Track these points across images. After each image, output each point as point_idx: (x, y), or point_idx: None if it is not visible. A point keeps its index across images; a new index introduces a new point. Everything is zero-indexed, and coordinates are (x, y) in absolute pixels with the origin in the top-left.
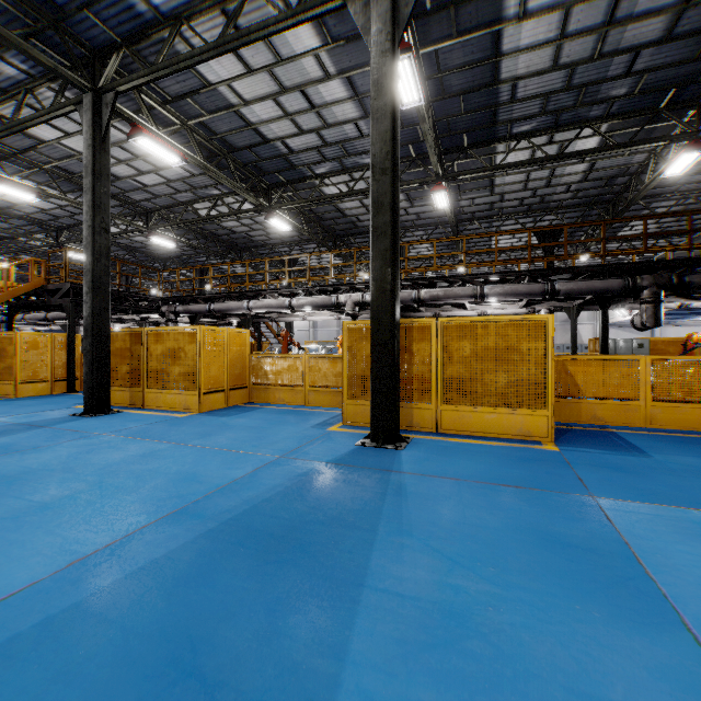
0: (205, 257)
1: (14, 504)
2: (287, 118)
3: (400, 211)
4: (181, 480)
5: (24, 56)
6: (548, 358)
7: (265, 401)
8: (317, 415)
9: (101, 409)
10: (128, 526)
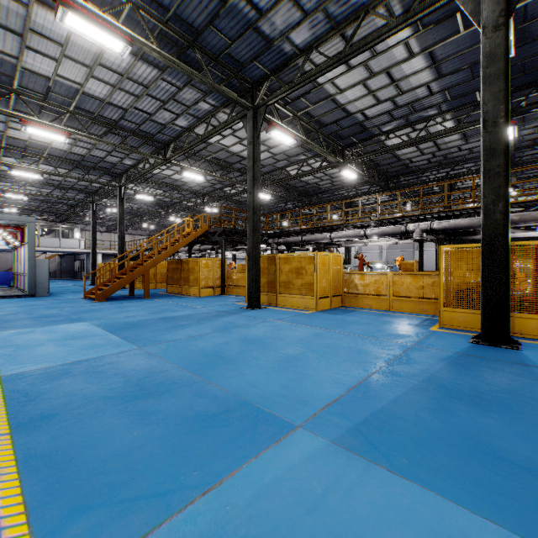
0: (283, 204)
1: (277, 354)
2: (370, 95)
3: (452, 149)
4: (358, 352)
5: (214, 96)
6: None
7: (355, 306)
8: (408, 318)
9: (256, 305)
10: (358, 374)
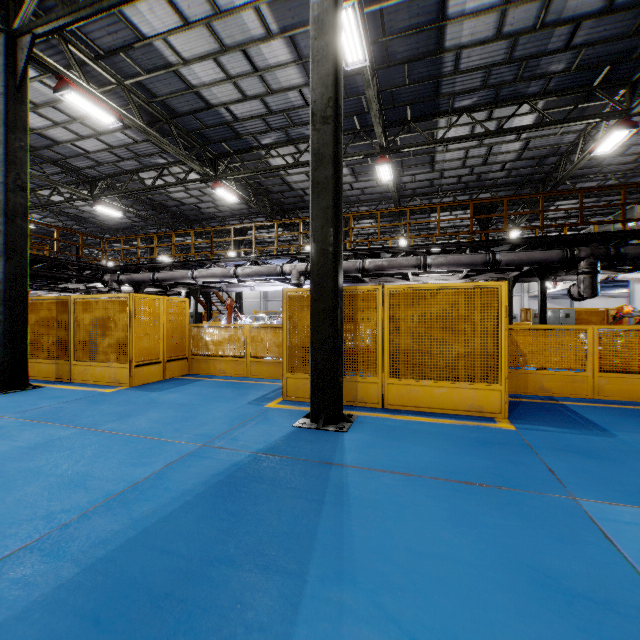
0: (156, 229)
1: None
2: (229, 82)
3: (345, 186)
4: (63, 486)
5: None
6: (501, 328)
7: (205, 372)
8: (257, 388)
9: (17, 384)
10: None
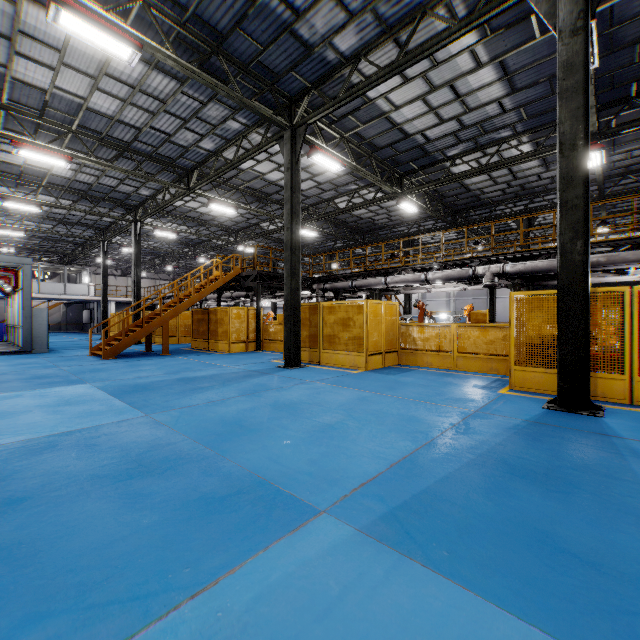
0: (332, 242)
1: (310, 422)
2: (431, 113)
3: (531, 178)
4: (408, 420)
5: (246, 114)
6: None
7: (413, 364)
8: (474, 379)
9: (295, 363)
10: (404, 447)
